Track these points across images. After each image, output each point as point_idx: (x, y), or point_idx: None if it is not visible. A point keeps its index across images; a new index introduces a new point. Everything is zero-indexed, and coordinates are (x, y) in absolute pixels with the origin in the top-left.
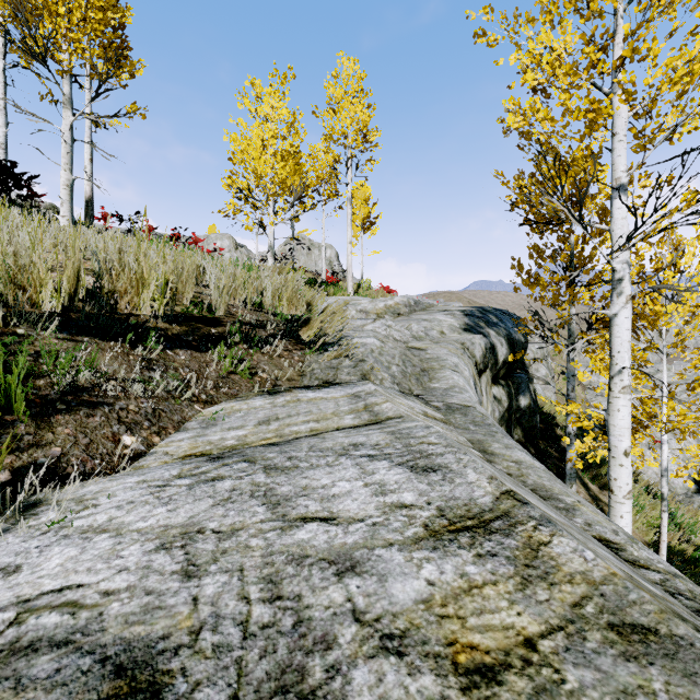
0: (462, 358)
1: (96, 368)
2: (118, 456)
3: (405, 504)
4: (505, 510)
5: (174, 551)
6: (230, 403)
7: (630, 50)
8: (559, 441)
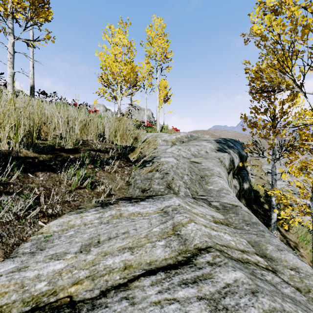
0: (220, 167)
1: None
2: None
3: None
4: None
5: None
6: (70, 215)
7: None
8: (263, 205)
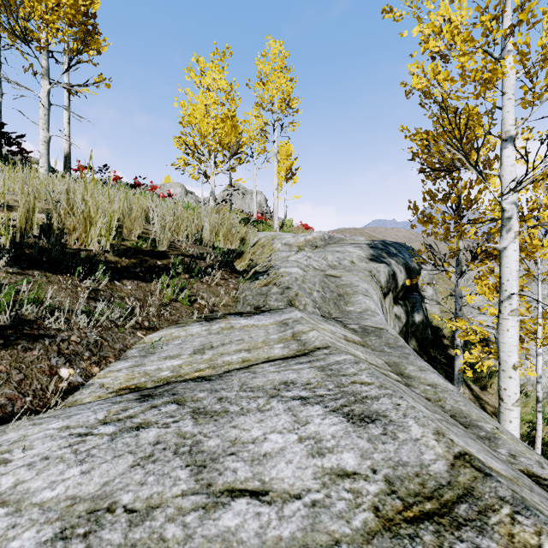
0: (370, 284)
1: (42, 300)
2: (53, 391)
3: (346, 471)
4: (467, 485)
5: (73, 544)
6: (170, 329)
7: (527, 14)
8: (446, 349)
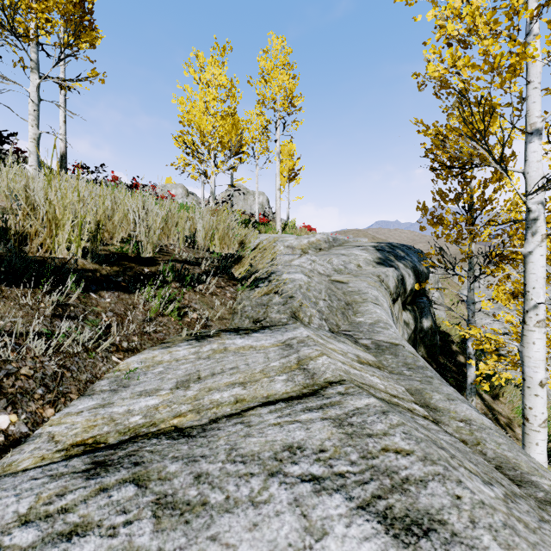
0: (380, 290)
1: None
2: None
3: None
4: None
5: None
6: (153, 350)
7: None
8: (455, 356)
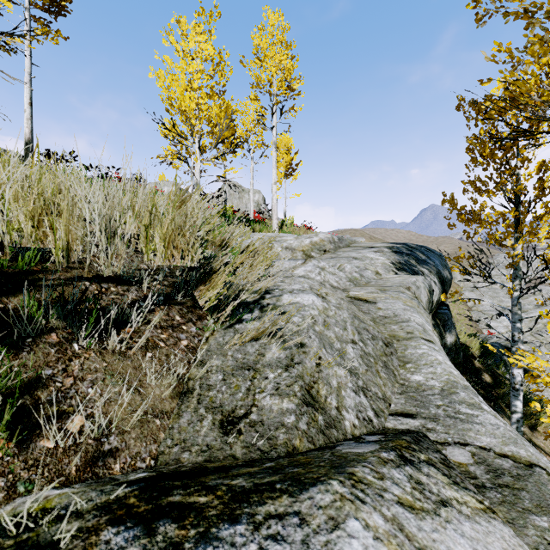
0: (420, 312)
1: None
2: None
3: None
4: None
5: None
6: None
7: None
8: (480, 375)
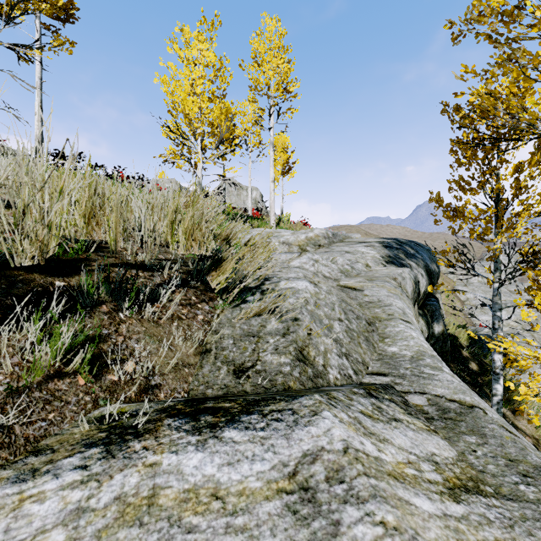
0: (402, 299)
1: None
2: None
3: None
4: None
5: None
6: None
7: None
8: (467, 363)
